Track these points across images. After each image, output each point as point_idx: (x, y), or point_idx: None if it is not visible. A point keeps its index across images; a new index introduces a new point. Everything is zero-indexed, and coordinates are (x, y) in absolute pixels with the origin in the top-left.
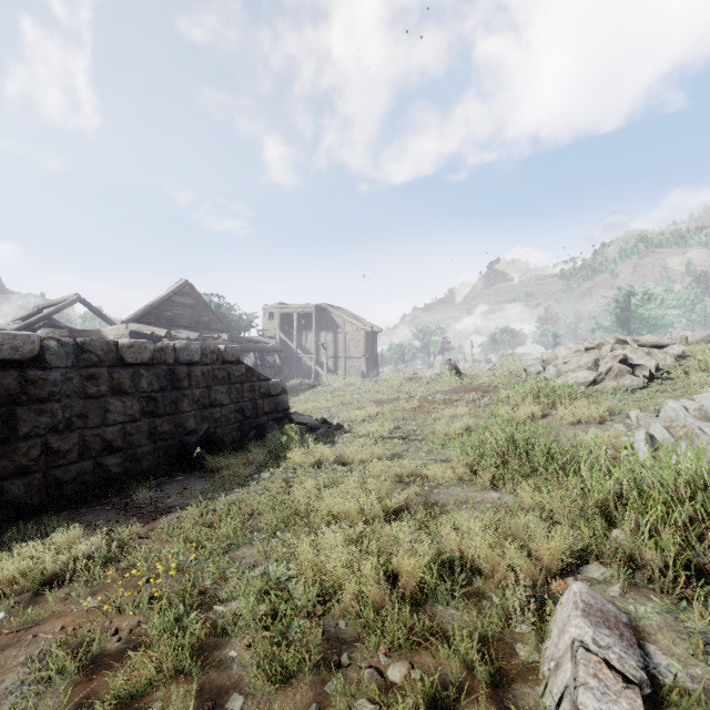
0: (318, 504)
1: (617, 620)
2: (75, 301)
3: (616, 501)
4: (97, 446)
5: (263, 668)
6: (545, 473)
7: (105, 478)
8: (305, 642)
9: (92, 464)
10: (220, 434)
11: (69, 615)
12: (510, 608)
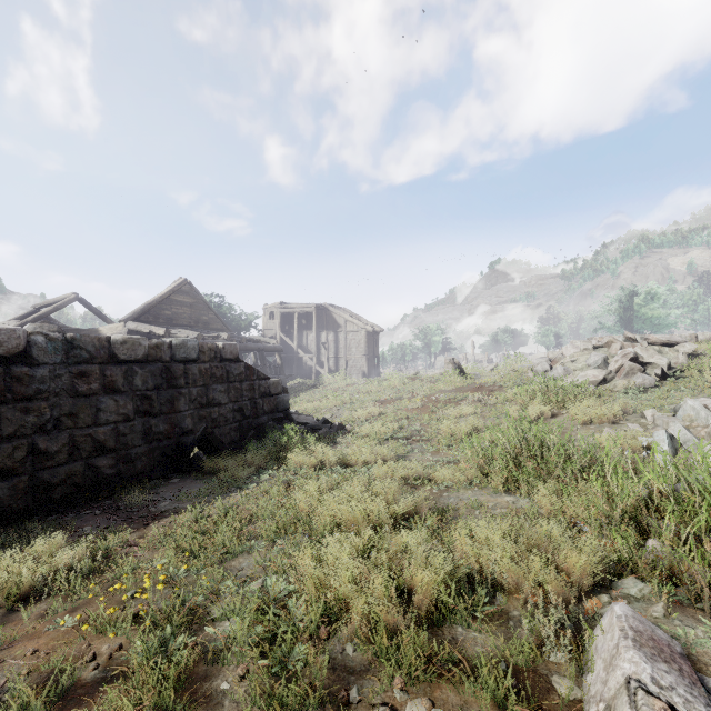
0: (321, 509)
1: (671, 650)
2: (73, 300)
3: (650, 508)
4: (87, 447)
5: (259, 705)
6: (563, 475)
7: (97, 481)
8: (308, 674)
9: (83, 465)
10: (218, 434)
11: (43, 636)
12: (543, 633)
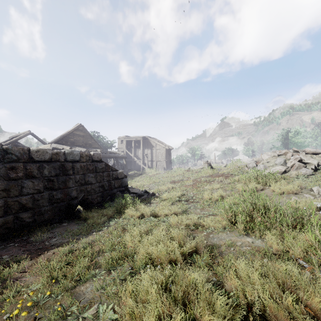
0: (140, 246)
1: None
2: (28, 134)
3: None
4: (15, 207)
5: None
6: (281, 226)
7: (21, 225)
8: None
9: (12, 217)
10: (90, 199)
11: None
12: None
